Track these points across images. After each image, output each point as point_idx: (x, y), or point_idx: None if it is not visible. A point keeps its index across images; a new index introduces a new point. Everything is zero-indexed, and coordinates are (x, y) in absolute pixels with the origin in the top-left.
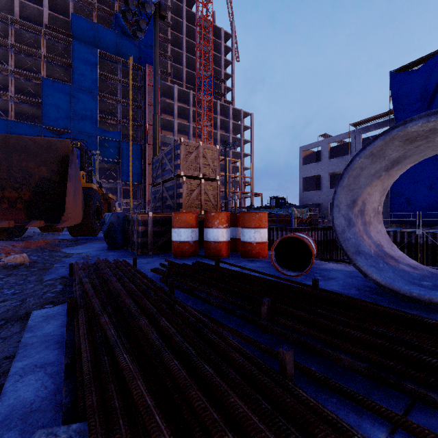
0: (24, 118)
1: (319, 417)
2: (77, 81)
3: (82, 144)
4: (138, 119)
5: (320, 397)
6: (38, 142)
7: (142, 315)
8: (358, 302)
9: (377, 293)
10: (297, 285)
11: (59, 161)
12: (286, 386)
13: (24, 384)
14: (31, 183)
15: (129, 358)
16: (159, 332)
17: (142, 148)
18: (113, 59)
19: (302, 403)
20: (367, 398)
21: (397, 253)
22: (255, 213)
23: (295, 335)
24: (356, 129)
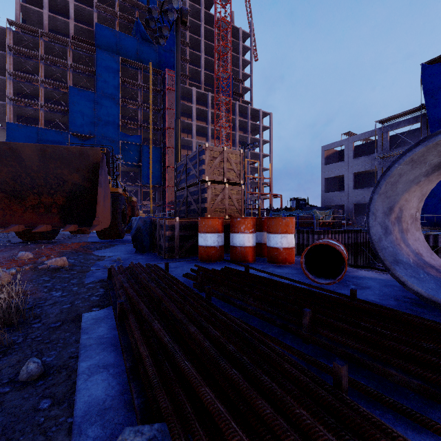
0: (53, 125)
1: (384, 433)
2: (101, 88)
3: (108, 150)
4: (158, 123)
5: (374, 412)
6: (72, 150)
7: (190, 323)
8: (402, 316)
9: (418, 304)
10: (330, 294)
11: (90, 168)
12: (344, 400)
13: (93, 383)
14: (64, 189)
15: (190, 365)
16: (208, 340)
17: (161, 151)
18: (134, 65)
19: (364, 418)
20: (425, 416)
21: (438, 262)
22: (282, 219)
23: (340, 347)
24: (383, 126)
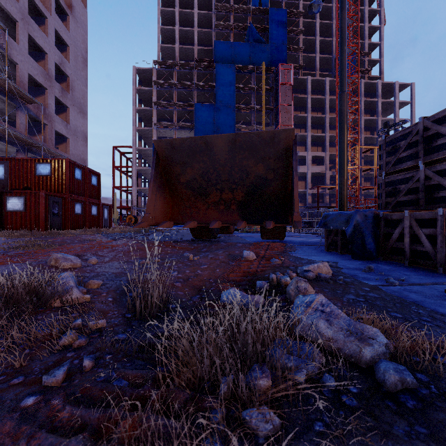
0: None
1: None
2: (219, 99)
3: None
4: (270, 122)
5: None
6: (263, 136)
7: None
8: None
9: None
10: None
11: (278, 156)
12: None
13: None
14: (245, 182)
15: None
16: None
17: None
18: (248, 69)
19: None
20: None
21: None
22: None
23: None
24: None
